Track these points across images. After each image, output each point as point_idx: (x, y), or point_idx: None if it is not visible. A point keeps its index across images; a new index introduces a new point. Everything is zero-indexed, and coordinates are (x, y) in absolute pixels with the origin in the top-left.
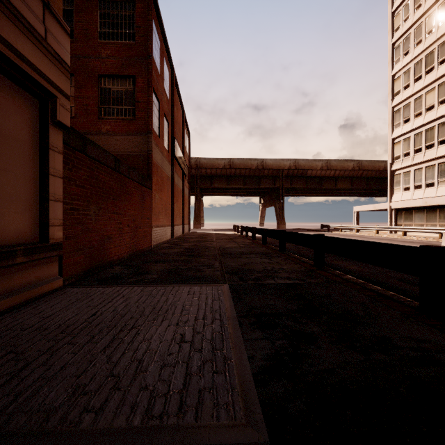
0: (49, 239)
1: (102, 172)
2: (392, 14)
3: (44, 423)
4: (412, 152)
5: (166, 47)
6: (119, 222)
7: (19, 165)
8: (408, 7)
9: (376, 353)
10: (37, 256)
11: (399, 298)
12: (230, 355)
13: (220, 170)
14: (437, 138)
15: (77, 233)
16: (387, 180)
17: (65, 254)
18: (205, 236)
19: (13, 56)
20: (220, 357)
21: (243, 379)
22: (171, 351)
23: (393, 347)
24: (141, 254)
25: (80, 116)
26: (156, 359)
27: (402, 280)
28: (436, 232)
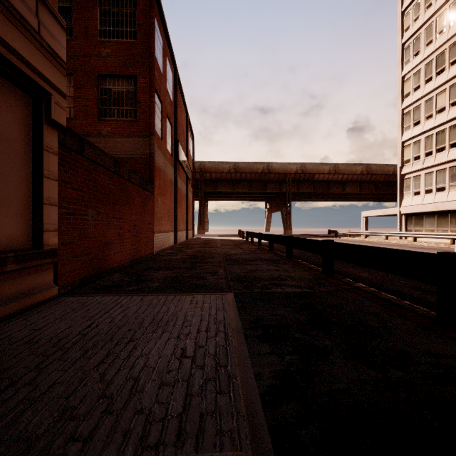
0: (43, 245)
1: (101, 174)
2: (402, 14)
3: (24, 455)
4: (423, 156)
5: (169, 47)
6: (120, 227)
7: (10, 166)
8: (418, 6)
9: (394, 370)
10: (30, 264)
11: (414, 308)
12: (235, 373)
13: (224, 174)
14: (448, 140)
15: (74, 239)
16: (396, 184)
17: (60, 261)
18: (209, 241)
19: (3, 49)
20: (224, 374)
21: (250, 400)
22: (170, 368)
23: (413, 363)
24: (142, 261)
25: (79, 117)
26: (154, 377)
27: (415, 288)
28: (447, 238)
